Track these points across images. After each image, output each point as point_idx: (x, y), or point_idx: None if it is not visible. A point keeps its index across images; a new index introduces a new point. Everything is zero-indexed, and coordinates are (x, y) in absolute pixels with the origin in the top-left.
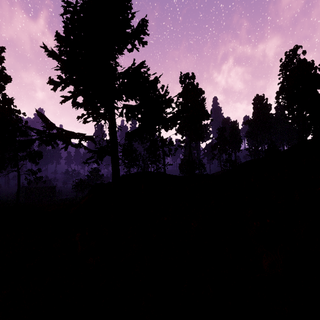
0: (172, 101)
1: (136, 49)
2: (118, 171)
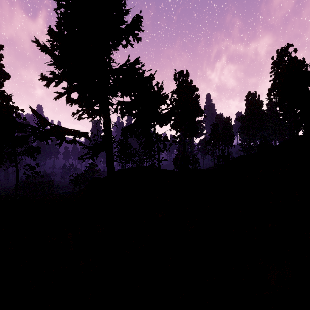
0: (167, 97)
1: (131, 45)
2: (113, 168)
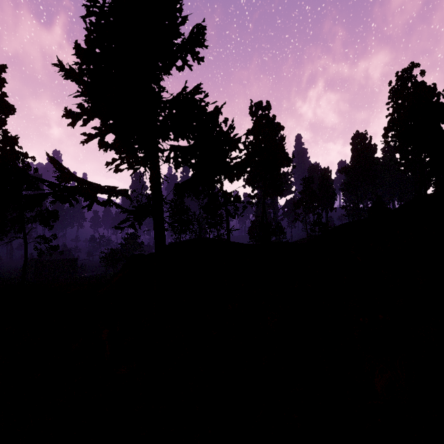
0: (240, 140)
1: (189, 68)
2: (164, 240)
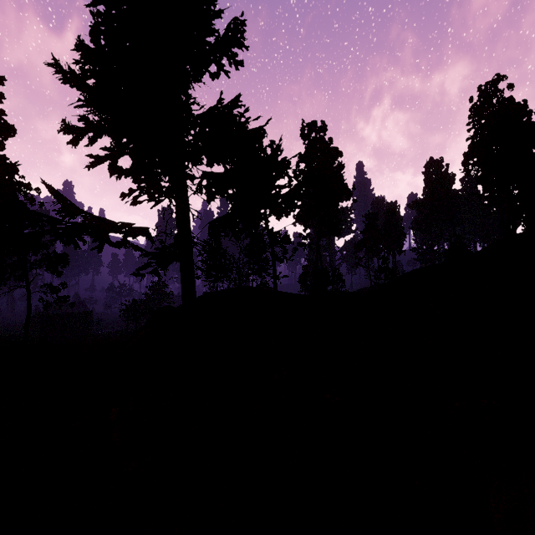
0: (289, 165)
1: (225, 74)
2: (193, 290)
